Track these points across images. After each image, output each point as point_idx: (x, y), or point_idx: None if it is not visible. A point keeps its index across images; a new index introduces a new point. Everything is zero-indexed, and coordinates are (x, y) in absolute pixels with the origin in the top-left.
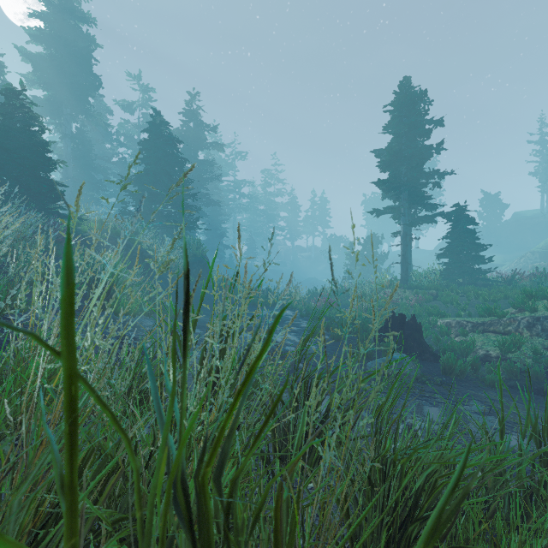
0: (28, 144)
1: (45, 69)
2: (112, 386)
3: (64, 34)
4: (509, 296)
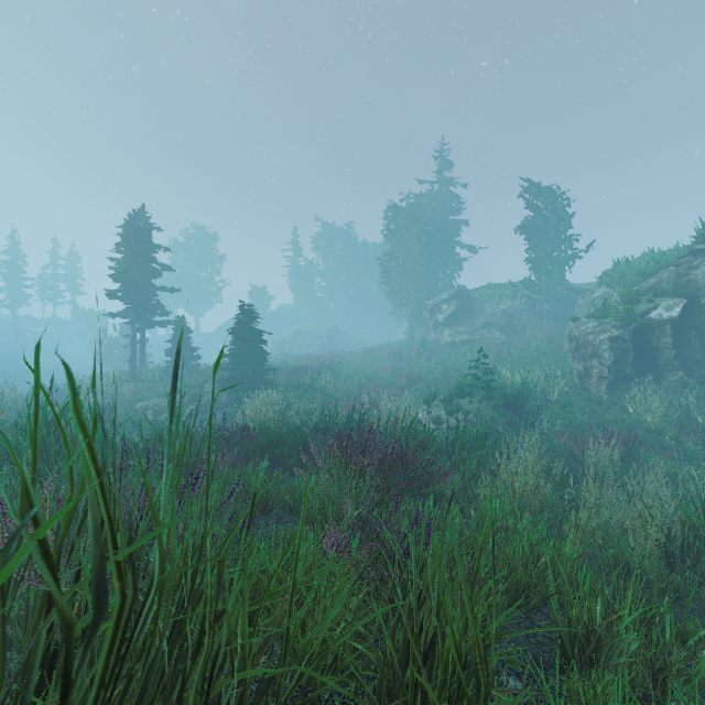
0: None
1: None
2: None
3: None
4: None
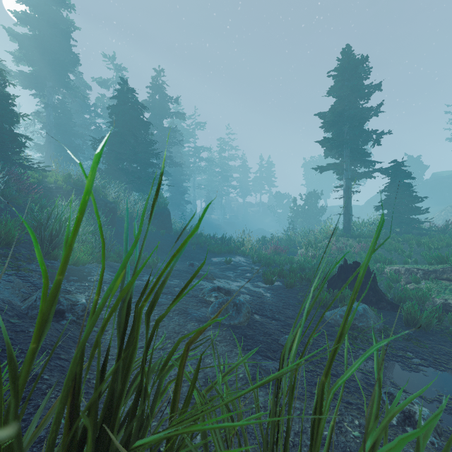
0: None
1: (30, 47)
2: None
3: (47, 18)
4: (451, 244)
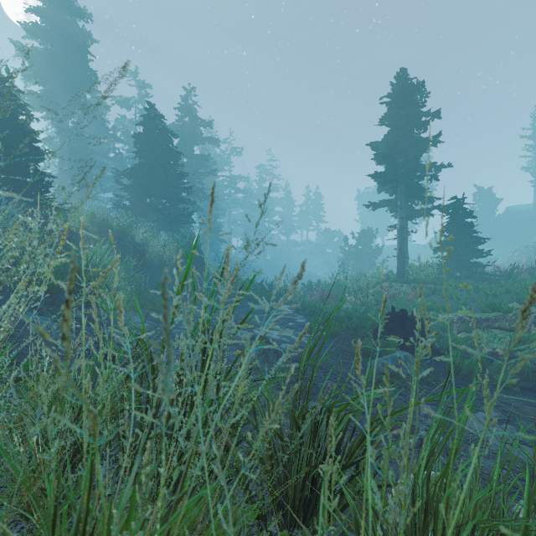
0: (15, 133)
1: (41, 64)
2: (2, 451)
3: (60, 29)
4: (511, 291)
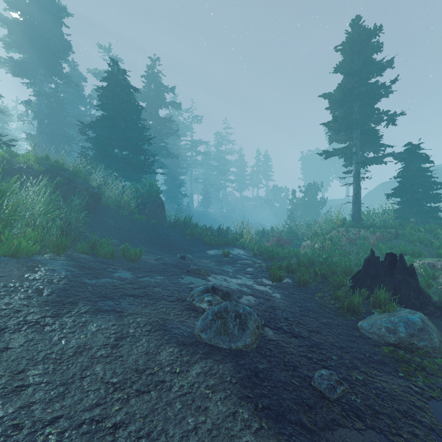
0: None
1: (19, 32)
2: None
3: (38, 3)
4: None
